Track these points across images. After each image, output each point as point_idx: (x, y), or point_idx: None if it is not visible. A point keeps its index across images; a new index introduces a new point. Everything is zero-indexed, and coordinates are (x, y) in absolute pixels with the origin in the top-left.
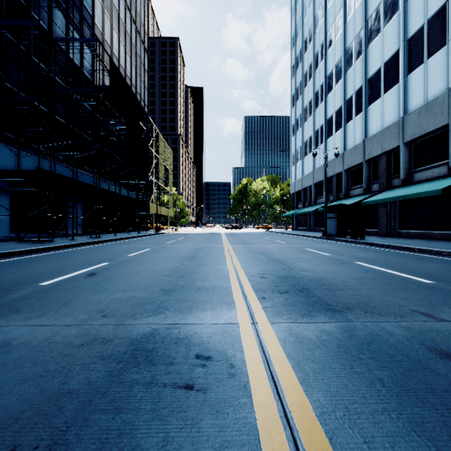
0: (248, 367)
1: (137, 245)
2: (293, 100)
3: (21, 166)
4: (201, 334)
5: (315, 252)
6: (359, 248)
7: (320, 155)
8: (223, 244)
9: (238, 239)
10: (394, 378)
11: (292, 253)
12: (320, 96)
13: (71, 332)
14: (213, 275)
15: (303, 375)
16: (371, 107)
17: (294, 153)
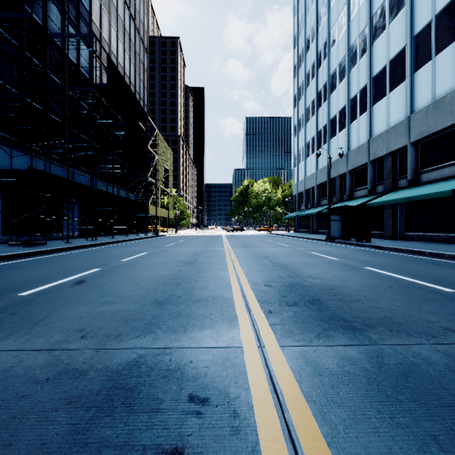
0: (256, 416)
1: (134, 248)
2: (295, 100)
3: (14, 166)
4: (197, 363)
5: (321, 256)
6: (366, 251)
7: (323, 156)
8: (224, 248)
9: (240, 242)
10: (452, 435)
11: (296, 257)
12: (323, 95)
13: (38, 360)
14: (213, 282)
15: (330, 431)
16: (376, 106)
17: (297, 154)
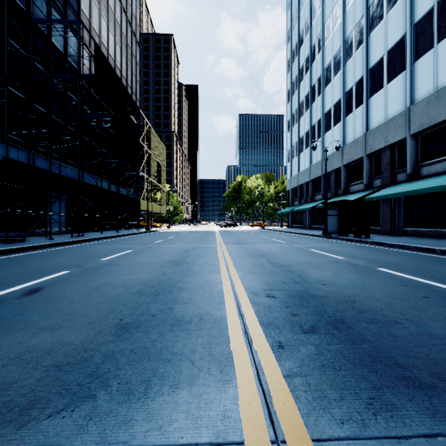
0: None
1: (120, 245)
2: (289, 95)
3: None
4: None
5: (323, 254)
6: (370, 248)
7: (317, 150)
8: (217, 244)
9: (233, 238)
10: None
11: (296, 255)
12: (317, 89)
13: None
14: (201, 291)
15: None
16: (373, 98)
17: (290, 149)
